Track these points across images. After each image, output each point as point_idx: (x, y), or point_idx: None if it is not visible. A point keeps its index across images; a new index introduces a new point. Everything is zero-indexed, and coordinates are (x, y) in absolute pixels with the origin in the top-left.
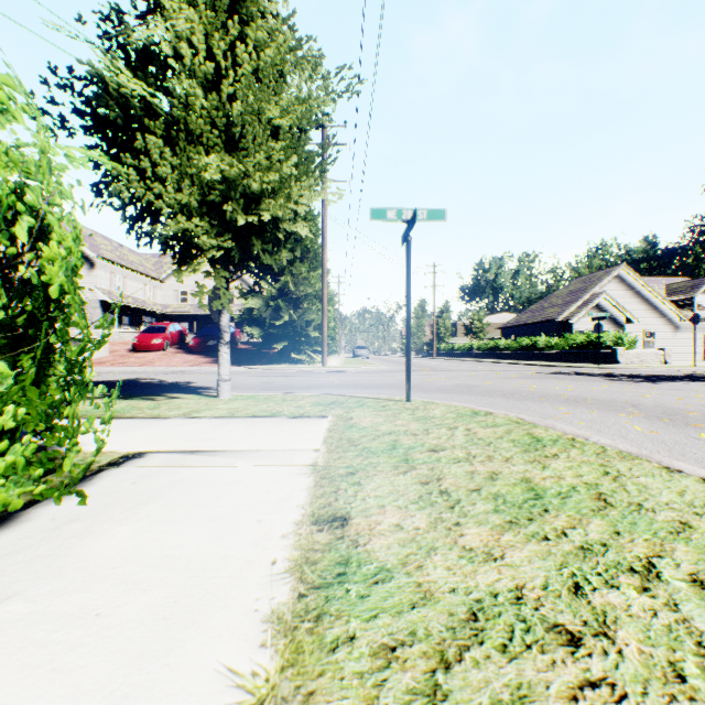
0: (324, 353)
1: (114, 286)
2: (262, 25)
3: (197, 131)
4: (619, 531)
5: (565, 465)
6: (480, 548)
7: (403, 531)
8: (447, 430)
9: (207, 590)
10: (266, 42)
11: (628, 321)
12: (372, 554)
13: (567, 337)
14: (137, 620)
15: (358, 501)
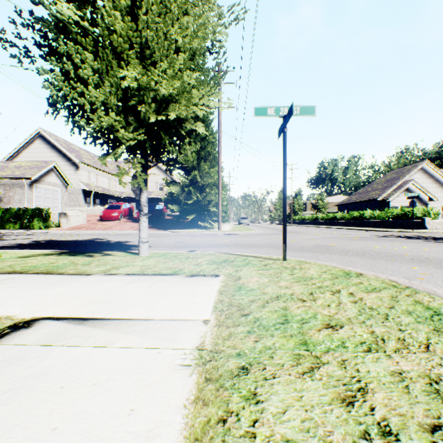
0: (219, 221)
1: (90, 181)
2: None
3: (119, 49)
4: None
5: None
6: None
7: None
8: (331, 294)
9: None
10: None
11: (430, 199)
12: None
13: (386, 211)
14: None
15: None
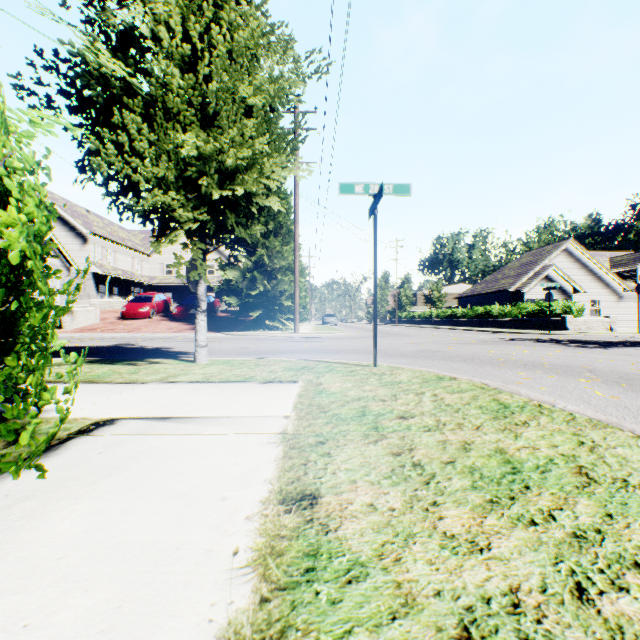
0: (296, 320)
1: (105, 260)
2: (236, 10)
3: (174, 109)
4: (611, 513)
5: (537, 434)
6: (463, 534)
7: (377, 512)
8: (415, 395)
9: (157, 592)
10: (240, 25)
11: (575, 291)
12: (344, 543)
13: (519, 306)
14: (69, 635)
15: (328, 475)
